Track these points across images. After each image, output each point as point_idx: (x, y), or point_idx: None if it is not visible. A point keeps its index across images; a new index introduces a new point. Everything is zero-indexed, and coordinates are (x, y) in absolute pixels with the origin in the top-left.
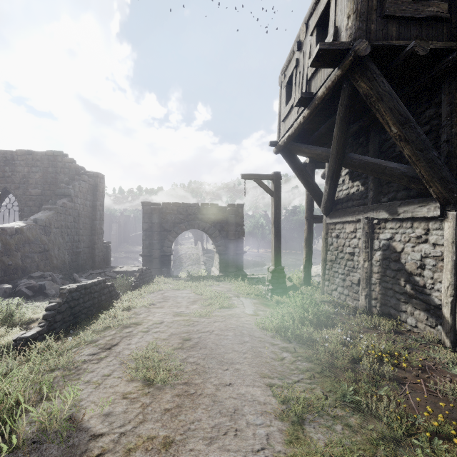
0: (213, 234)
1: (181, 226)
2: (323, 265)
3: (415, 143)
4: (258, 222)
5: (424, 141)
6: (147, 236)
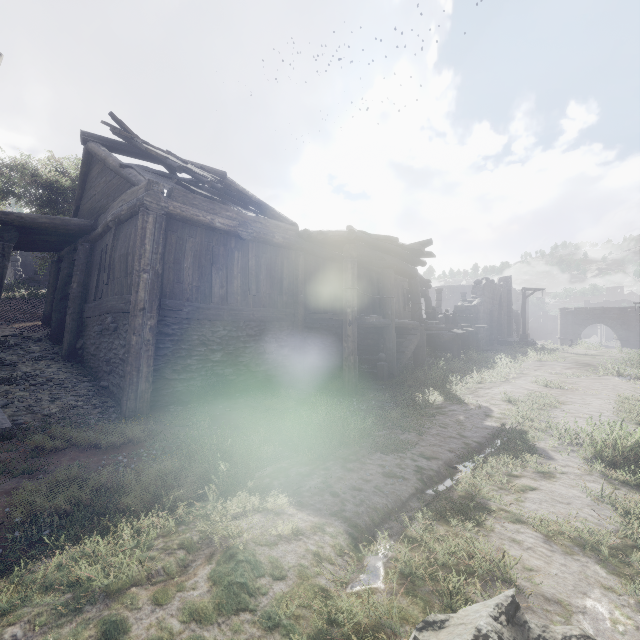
0: (614, 327)
1: (588, 321)
2: None
3: None
4: None
5: None
6: (563, 328)
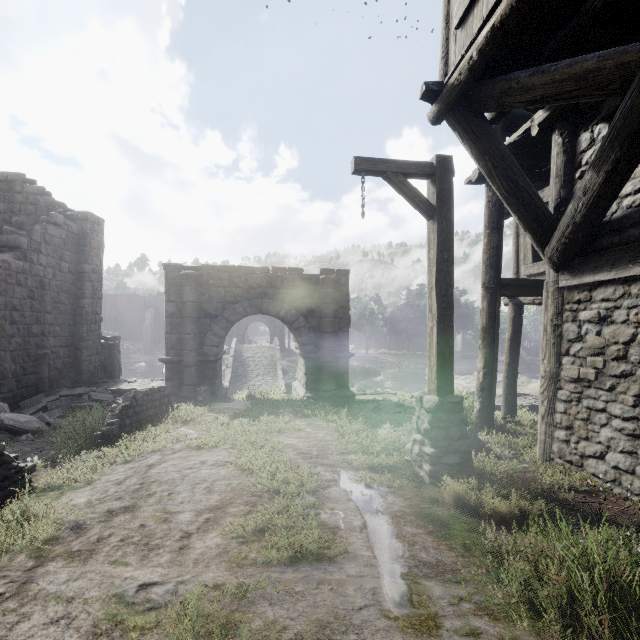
0: (294, 323)
1: (235, 307)
2: (547, 389)
3: None
4: (366, 308)
5: None
6: (174, 326)
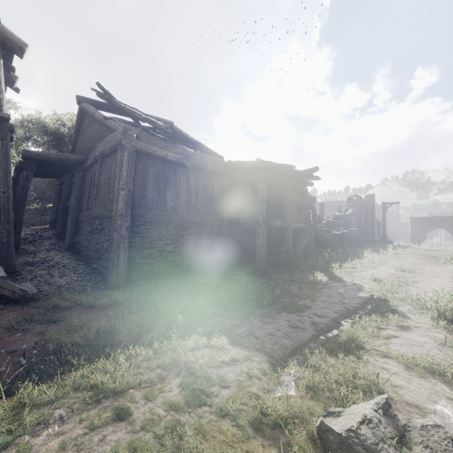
0: (451, 231)
1: (431, 227)
2: None
3: None
4: None
5: None
6: (412, 231)
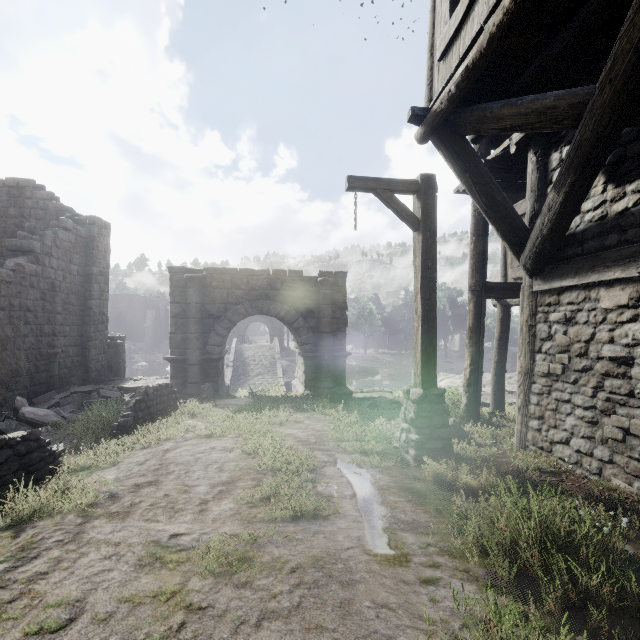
0: (293, 323)
1: (237, 308)
2: (523, 383)
3: None
4: (365, 309)
5: None
6: (178, 327)
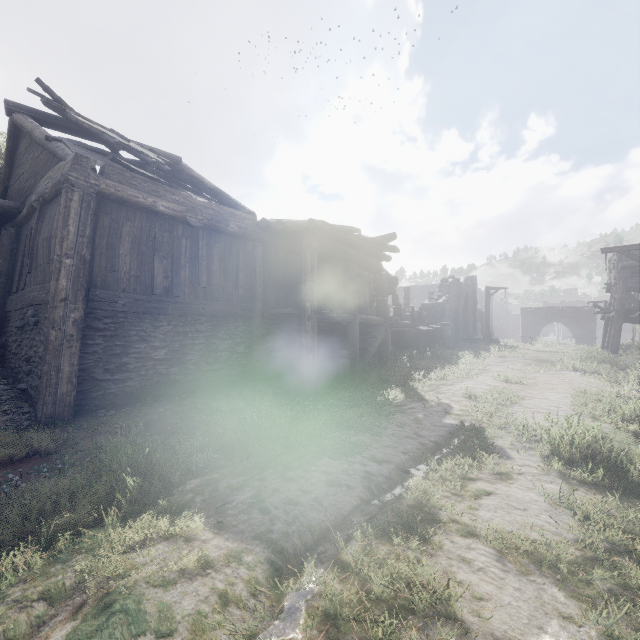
0: (570, 325)
1: (546, 320)
2: (634, 338)
3: (635, 303)
4: None
5: (637, 302)
6: (524, 326)
